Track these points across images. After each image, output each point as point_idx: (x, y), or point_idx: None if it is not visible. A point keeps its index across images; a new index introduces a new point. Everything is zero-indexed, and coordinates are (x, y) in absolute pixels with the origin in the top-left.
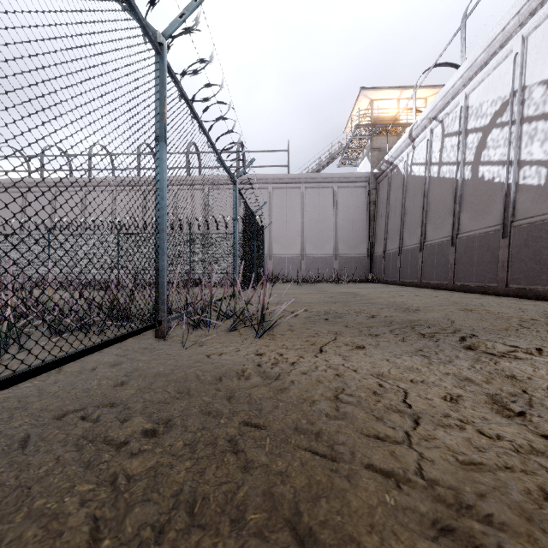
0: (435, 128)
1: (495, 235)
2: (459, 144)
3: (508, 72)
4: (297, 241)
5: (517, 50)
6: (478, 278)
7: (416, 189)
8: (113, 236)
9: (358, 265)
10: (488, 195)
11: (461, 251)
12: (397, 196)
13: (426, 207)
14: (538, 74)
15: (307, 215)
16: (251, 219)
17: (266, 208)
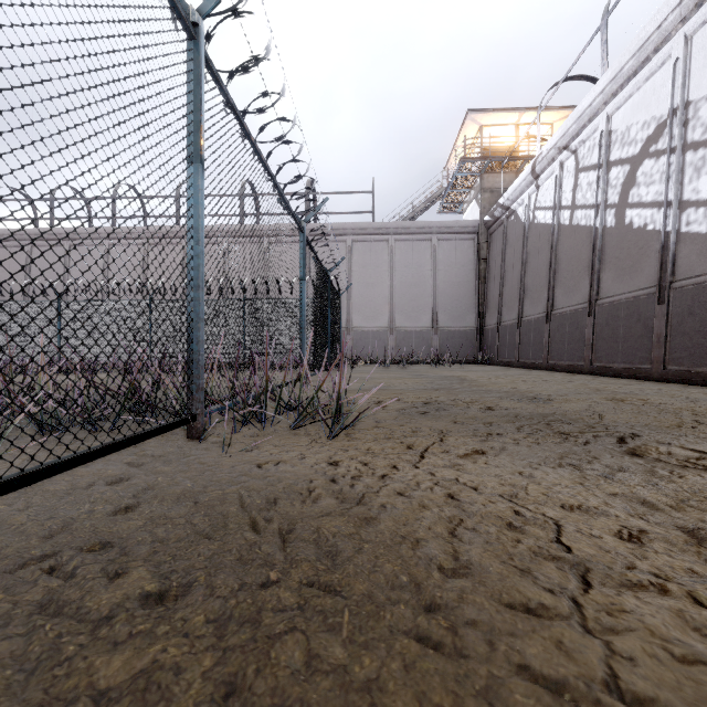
0: (566, 161)
1: (648, 300)
2: (599, 180)
3: (665, 84)
4: (384, 309)
5: (678, 54)
6: (624, 358)
7: (541, 241)
8: (143, 303)
9: (464, 342)
10: (638, 248)
11: (602, 322)
12: (516, 251)
13: (555, 265)
14: (706, 84)
15: (398, 276)
16: (324, 280)
17: (344, 267)
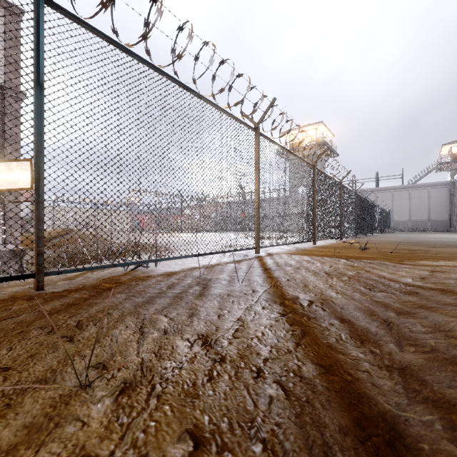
0: None
1: None
2: None
3: None
4: (406, 214)
5: None
6: None
7: None
8: None
9: (442, 224)
10: None
11: None
12: None
13: None
14: None
15: (412, 202)
16: (387, 214)
17: (390, 200)
